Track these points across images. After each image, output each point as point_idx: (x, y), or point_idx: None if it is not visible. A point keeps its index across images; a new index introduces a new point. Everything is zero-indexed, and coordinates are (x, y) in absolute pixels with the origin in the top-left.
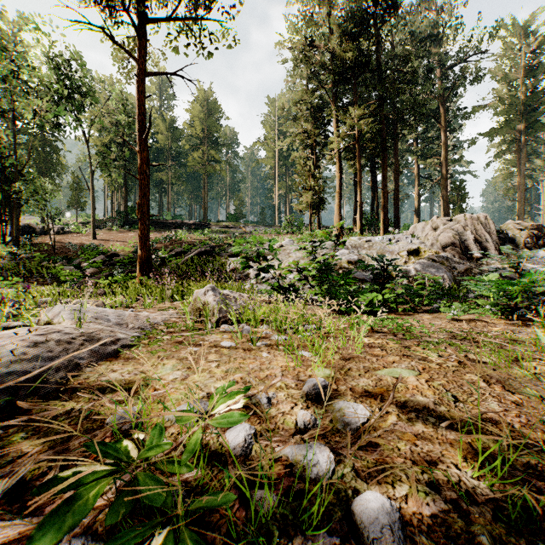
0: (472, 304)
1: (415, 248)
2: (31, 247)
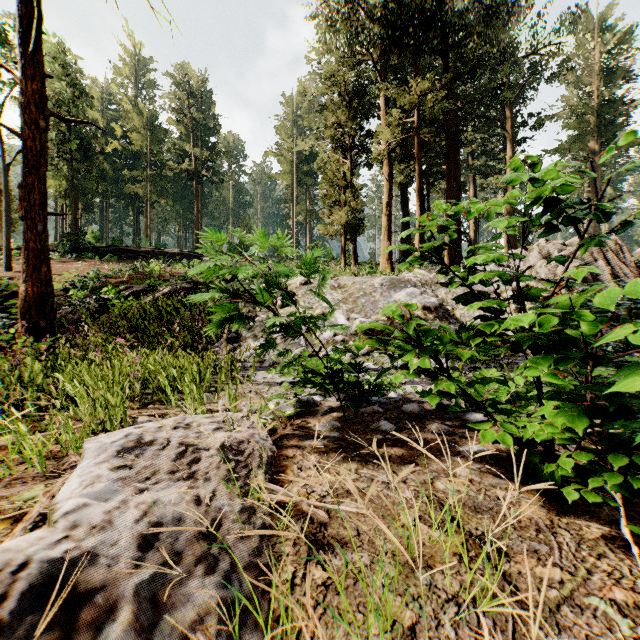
0: None
1: (523, 286)
2: None
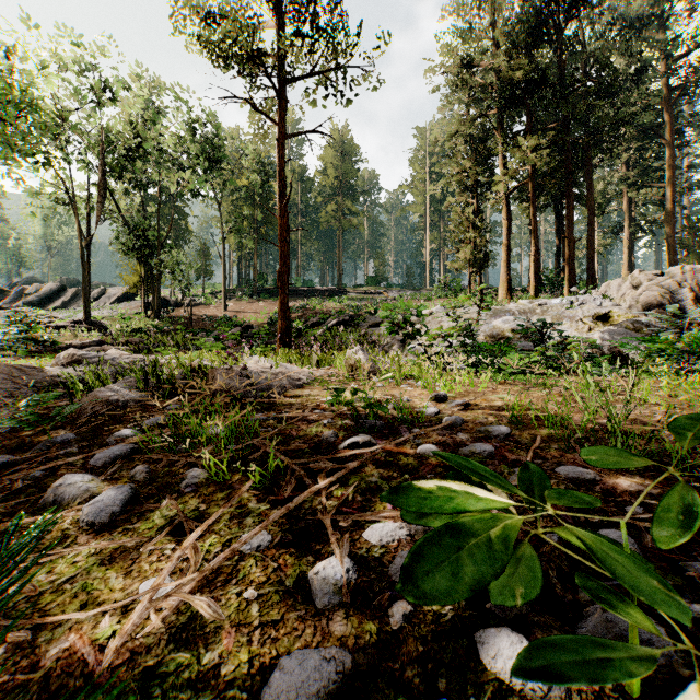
0: None
1: (606, 312)
2: (170, 320)
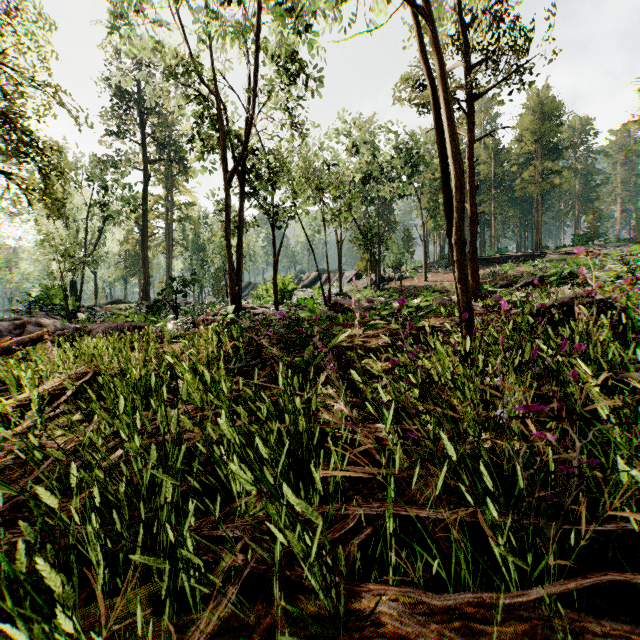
0: None
1: None
2: (386, 291)
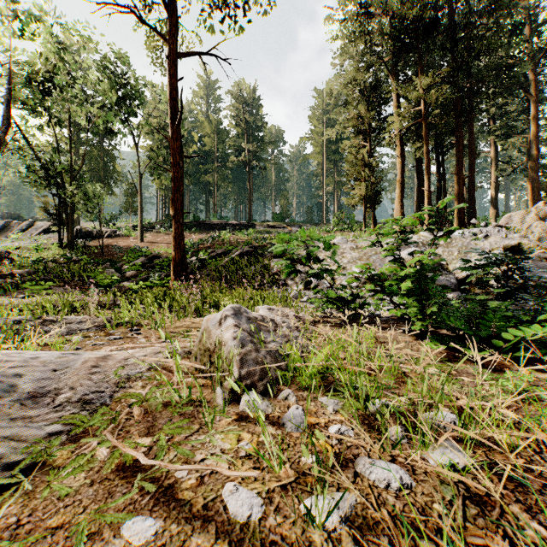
0: None
1: (515, 244)
2: (84, 250)
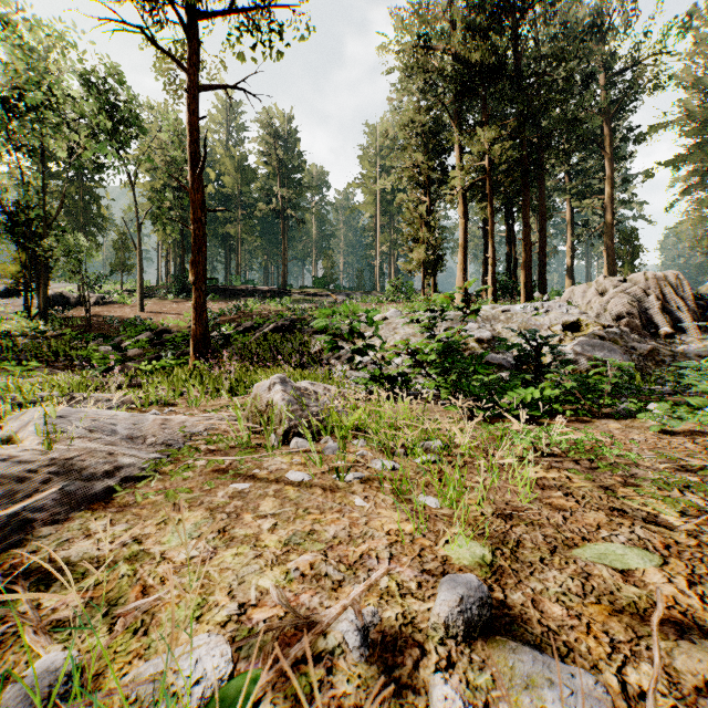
0: (673, 403)
1: (574, 320)
2: (62, 322)
